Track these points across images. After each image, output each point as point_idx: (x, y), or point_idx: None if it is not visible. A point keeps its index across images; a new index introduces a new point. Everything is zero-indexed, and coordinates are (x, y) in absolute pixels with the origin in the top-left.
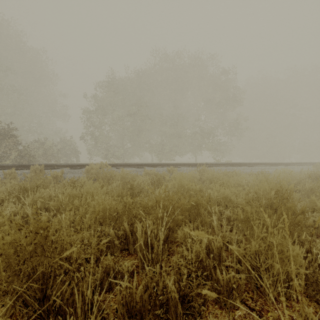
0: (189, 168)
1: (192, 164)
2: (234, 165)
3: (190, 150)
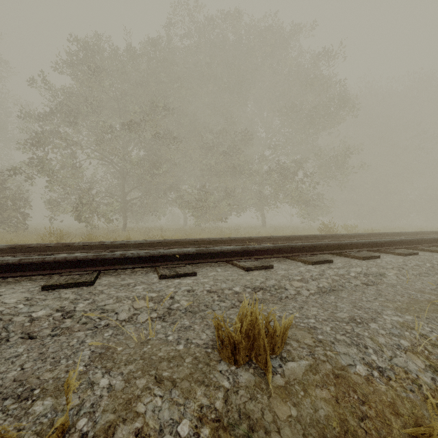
0: (308, 270)
1: (304, 246)
2: (418, 244)
3: (254, 204)
